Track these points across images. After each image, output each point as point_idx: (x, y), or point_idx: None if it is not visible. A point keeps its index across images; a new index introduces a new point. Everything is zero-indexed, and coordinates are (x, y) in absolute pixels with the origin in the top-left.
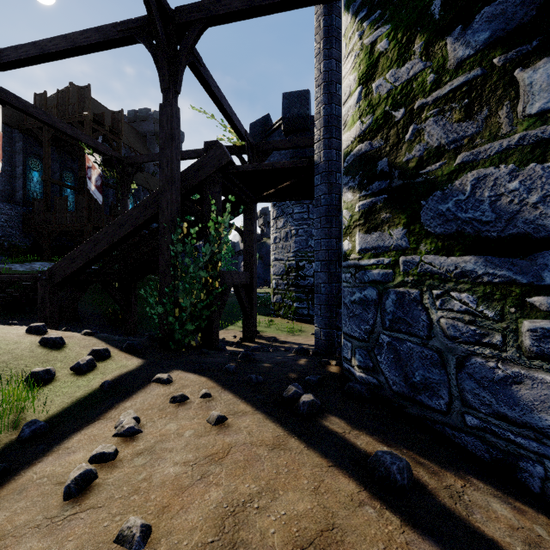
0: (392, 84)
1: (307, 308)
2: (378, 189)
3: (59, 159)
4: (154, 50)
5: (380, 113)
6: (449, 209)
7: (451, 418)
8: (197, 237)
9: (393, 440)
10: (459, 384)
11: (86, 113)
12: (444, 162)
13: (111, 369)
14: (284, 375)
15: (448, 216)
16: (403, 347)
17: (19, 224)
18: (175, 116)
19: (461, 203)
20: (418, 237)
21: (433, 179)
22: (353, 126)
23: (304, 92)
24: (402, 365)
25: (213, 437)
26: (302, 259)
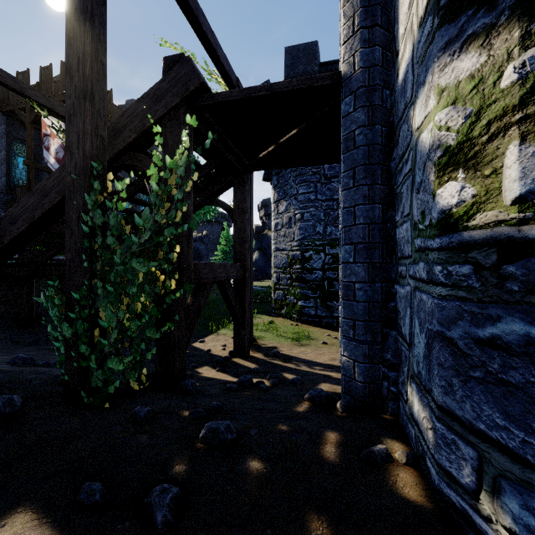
0: None
1: (314, 308)
2: None
3: None
4: None
5: None
6: None
7: None
8: None
9: None
10: None
11: None
12: None
13: None
14: (296, 534)
15: None
16: None
17: (1, 213)
18: None
19: None
20: None
21: None
22: None
23: (312, 44)
24: None
25: None
26: (309, 249)
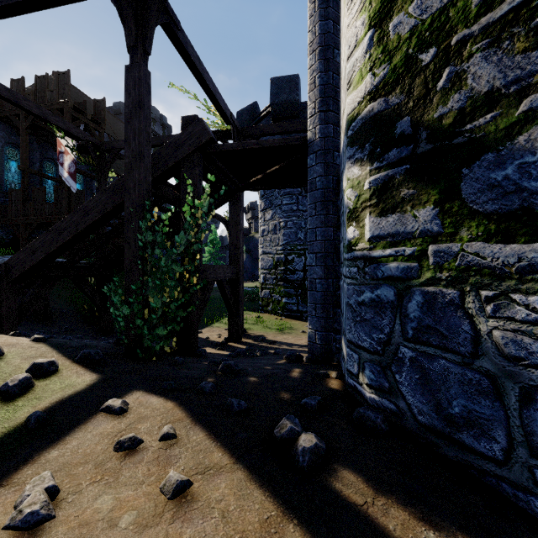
0: (417, 18)
1: (296, 304)
2: (397, 158)
3: (39, 149)
4: (119, 1)
5: (399, 58)
6: (507, 177)
7: (511, 472)
8: (178, 228)
9: (437, 513)
10: (525, 425)
11: (65, 100)
12: (500, 112)
13: (51, 391)
14: (274, 396)
15: (506, 188)
16: (434, 366)
17: None
18: (144, 80)
19: (529, 167)
20: (458, 218)
21: (481, 137)
22: (361, 83)
23: (294, 77)
24: (432, 390)
25: (164, 529)
26: (292, 253)
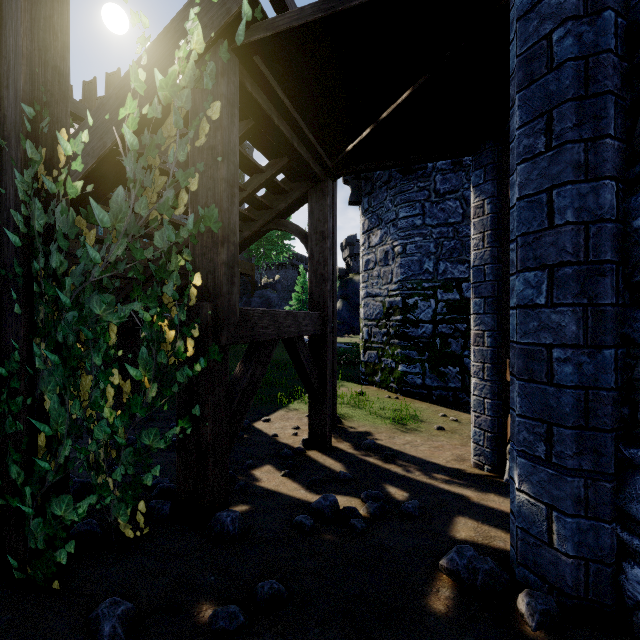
0: None
1: (421, 375)
2: None
3: None
4: None
5: None
6: None
7: None
8: None
9: None
10: None
11: None
12: None
13: None
14: None
15: None
16: None
17: None
18: None
19: None
20: None
21: None
22: None
23: None
24: None
25: None
26: (413, 294)
